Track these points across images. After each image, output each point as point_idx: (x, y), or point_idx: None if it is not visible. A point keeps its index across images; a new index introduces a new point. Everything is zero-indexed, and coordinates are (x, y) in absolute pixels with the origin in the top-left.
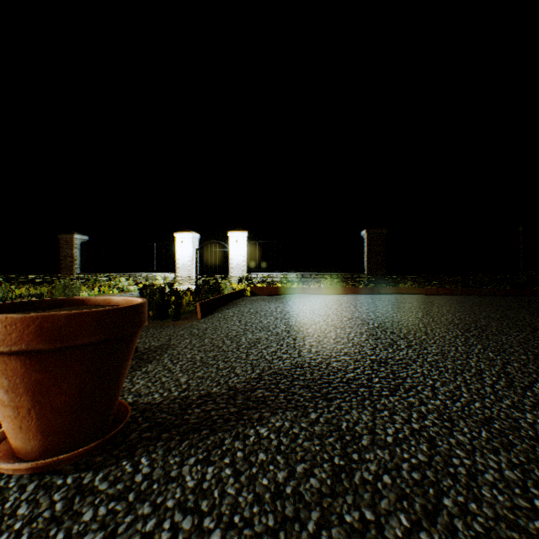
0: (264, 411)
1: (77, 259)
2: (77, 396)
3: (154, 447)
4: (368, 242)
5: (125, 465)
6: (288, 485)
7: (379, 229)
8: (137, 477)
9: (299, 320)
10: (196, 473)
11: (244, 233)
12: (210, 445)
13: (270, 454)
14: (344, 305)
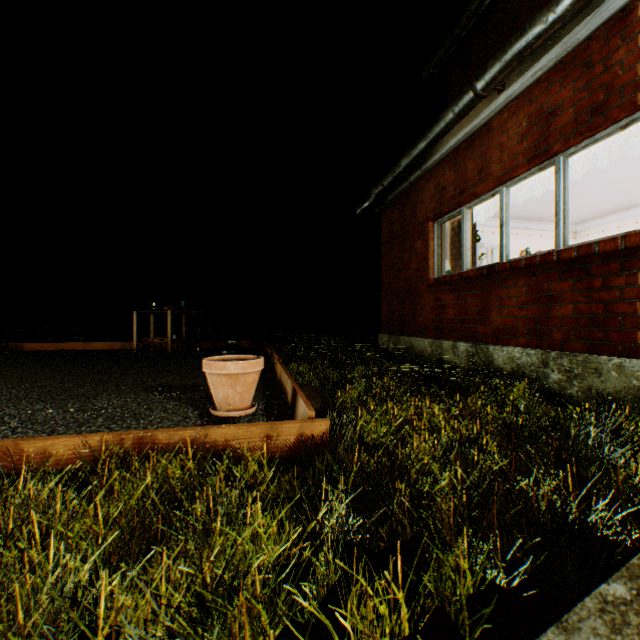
0: None
1: None
2: None
3: None
4: None
5: None
6: None
7: None
8: None
9: None
10: None
11: None
12: None
13: None
14: None
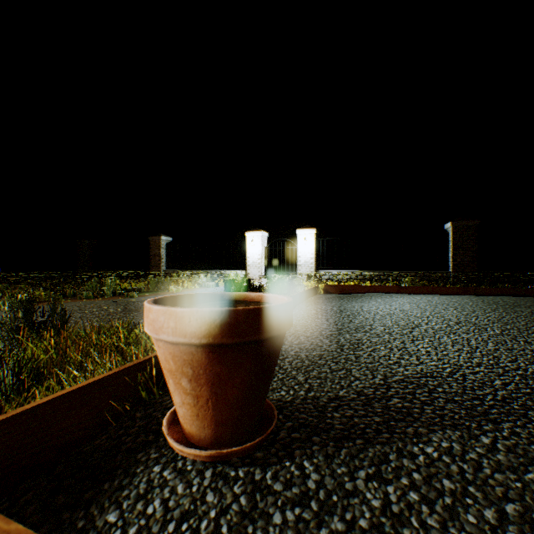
0: (416, 425)
1: (163, 258)
2: (245, 390)
3: (310, 451)
4: (454, 235)
5: (289, 466)
6: (507, 530)
7: (468, 221)
8: (309, 482)
9: (394, 321)
10: (375, 491)
11: (312, 230)
12: (373, 458)
13: (457, 482)
14: (440, 306)
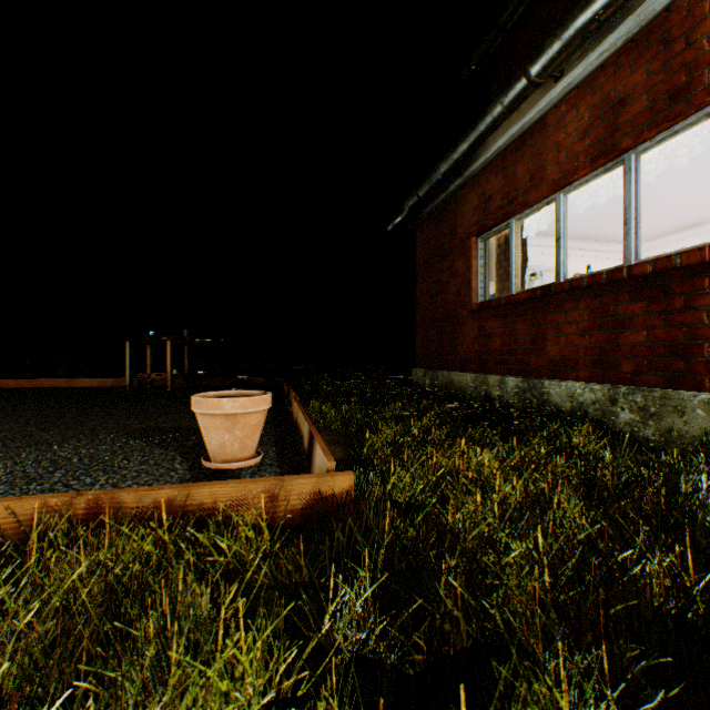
0: None
1: None
2: None
3: None
4: None
5: None
6: None
7: None
8: None
9: None
10: None
11: None
12: None
13: None
14: None
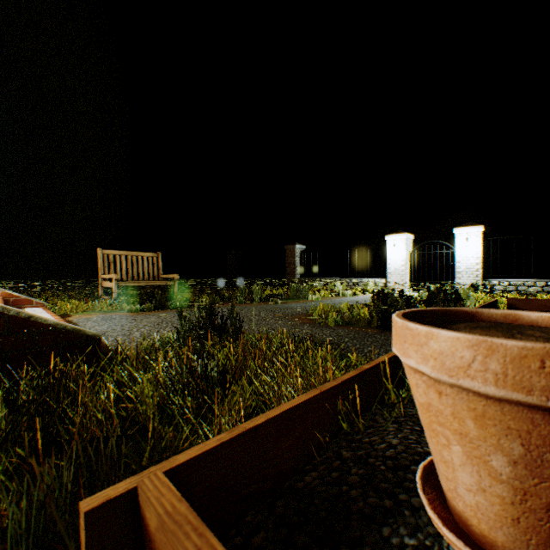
0: None
1: (297, 266)
2: None
3: None
4: None
5: None
6: None
7: None
8: None
9: None
10: None
11: (477, 228)
12: None
13: None
14: None
